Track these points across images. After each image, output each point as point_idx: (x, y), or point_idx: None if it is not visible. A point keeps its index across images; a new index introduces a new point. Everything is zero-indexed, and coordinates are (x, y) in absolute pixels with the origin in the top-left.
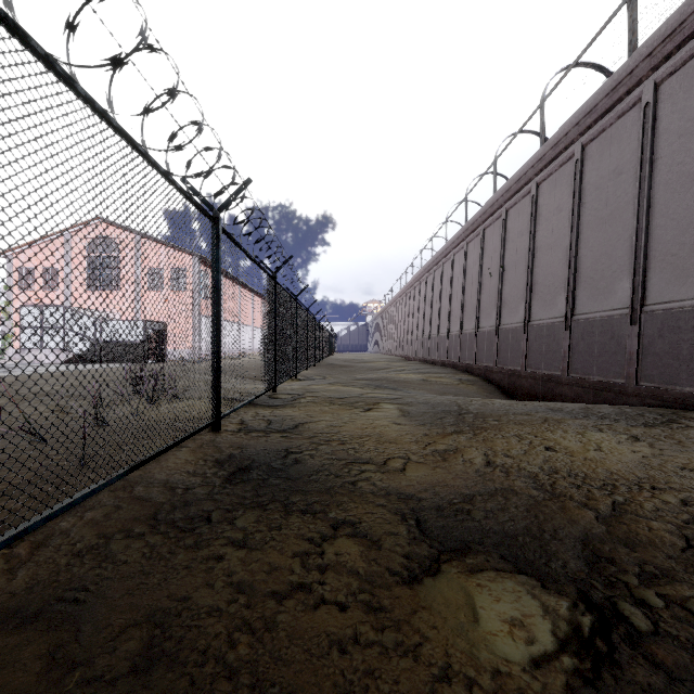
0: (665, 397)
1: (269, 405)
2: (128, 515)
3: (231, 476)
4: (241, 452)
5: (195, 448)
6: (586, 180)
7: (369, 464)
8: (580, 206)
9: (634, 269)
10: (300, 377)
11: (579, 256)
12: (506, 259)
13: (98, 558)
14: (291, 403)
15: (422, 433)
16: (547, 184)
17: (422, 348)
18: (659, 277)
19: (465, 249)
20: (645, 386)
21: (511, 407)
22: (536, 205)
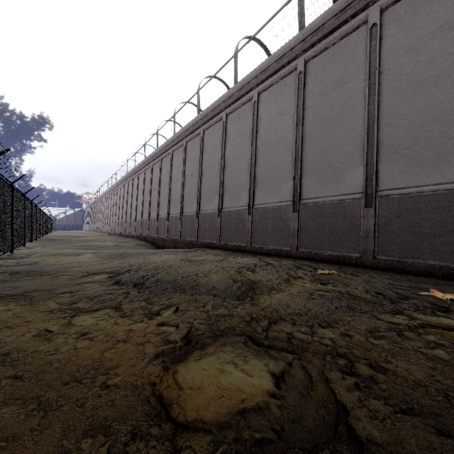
0: (203, 244)
1: (12, 258)
2: None
3: (12, 273)
4: (10, 270)
5: None
6: (187, 157)
7: (74, 266)
8: (185, 167)
9: (198, 197)
10: (23, 248)
11: (185, 188)
12: (162, 183)
13: None
14: (27, 257)
15: (100, 259)
16: (176, 153)
17: (121, 227)
18: (203, 201)
19: (144, 173)
20: (199, 241)
21: (147, 251)
22: (172, 161)
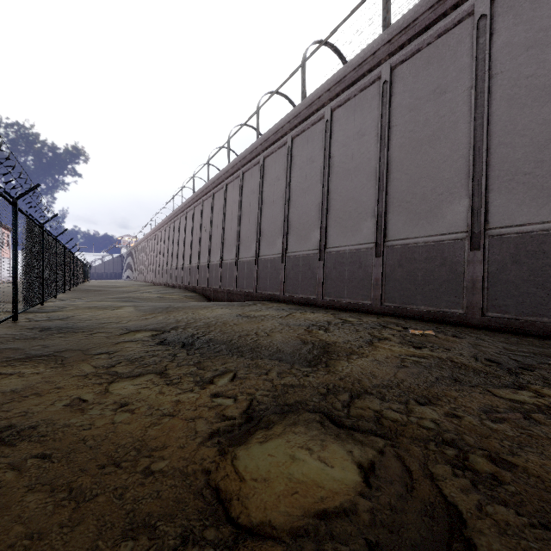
0: (263, 296)
1: (42, 311)
2: (1, 339)
3: (42, 330)
4: (40, 325)
5: (7, 327)
6: (244, 191)
7: (111, 322)
8: (242, 203)
9: (257, 239)
10: (55, 300)
11: (241, 229)
12: (213, 223)
13: (4, 343)
14: (59, 310)
15: (142, 314)
16: (230, 186)
17: (166, 276)
18: (264, 244)
19: (193, 211)
20: (259, 292)
21: (197, 304)
22: (226, 196)
